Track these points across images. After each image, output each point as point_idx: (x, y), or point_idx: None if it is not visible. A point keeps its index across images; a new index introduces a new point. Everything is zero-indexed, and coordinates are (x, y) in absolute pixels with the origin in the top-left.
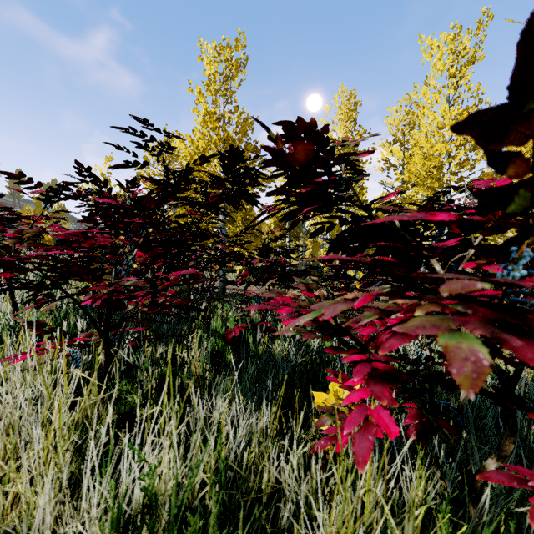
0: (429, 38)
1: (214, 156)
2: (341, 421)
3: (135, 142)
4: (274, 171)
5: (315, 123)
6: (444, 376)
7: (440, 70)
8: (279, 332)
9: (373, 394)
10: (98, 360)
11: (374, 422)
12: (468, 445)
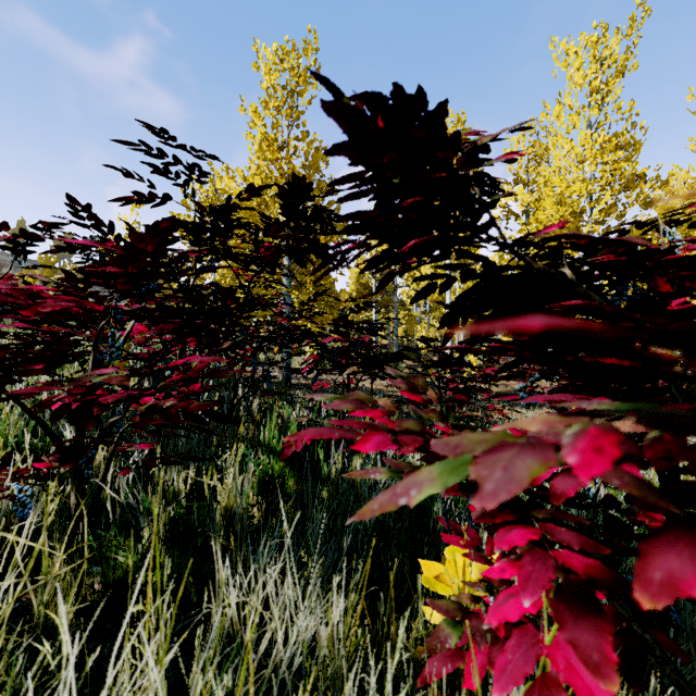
0: (564, 42)
1: (267, 187)
2: (476, 638)
3: (150, 164)
4: (353, 187)
5: (424, 98)
6: (628, 527)
7: (578, 84)
8: (358, 518)
9: (580, 653)
10: (50, 509)
11: (560, 681)
12: (695, 667)
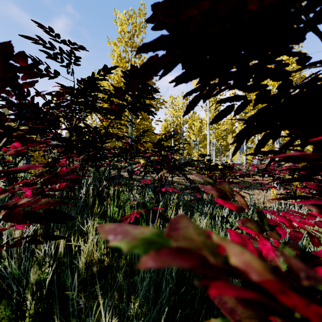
0: None
1: (115, 68)
2: None
3: (44, 51)
4: None
5: None
6: None
7: None
8: None
9: None
10: None
11: None
12: None
